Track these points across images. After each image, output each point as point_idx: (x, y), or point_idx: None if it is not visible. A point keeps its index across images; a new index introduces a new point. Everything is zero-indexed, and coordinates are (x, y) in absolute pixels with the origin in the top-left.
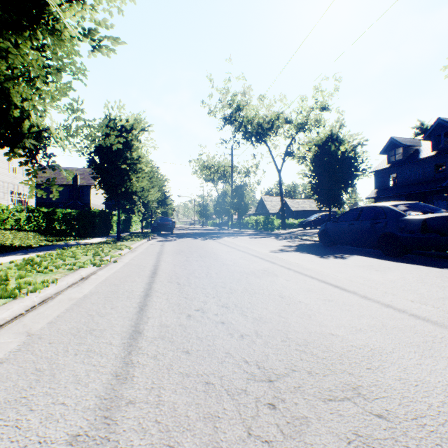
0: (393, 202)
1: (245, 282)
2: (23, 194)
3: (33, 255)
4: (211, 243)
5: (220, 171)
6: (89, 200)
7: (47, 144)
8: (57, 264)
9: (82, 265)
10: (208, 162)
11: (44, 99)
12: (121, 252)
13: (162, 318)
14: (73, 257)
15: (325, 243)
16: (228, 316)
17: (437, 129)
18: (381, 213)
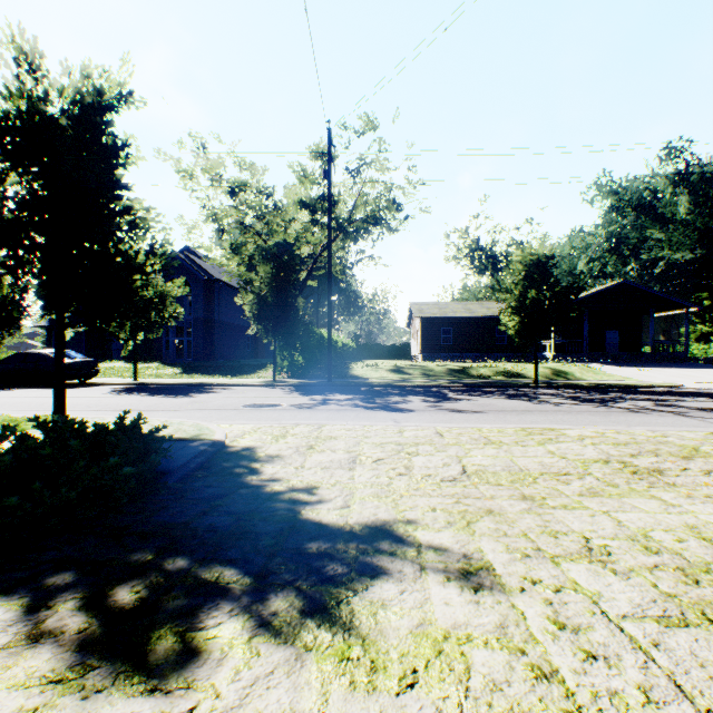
0: (52, 350)
1: None
2: None
3: None
4: None
5: None
6: None
7: None
8: None
9: None
10: None
11: None
12: None
13: None
14: None
15: None
16: None
17: None
18: (43, 358)
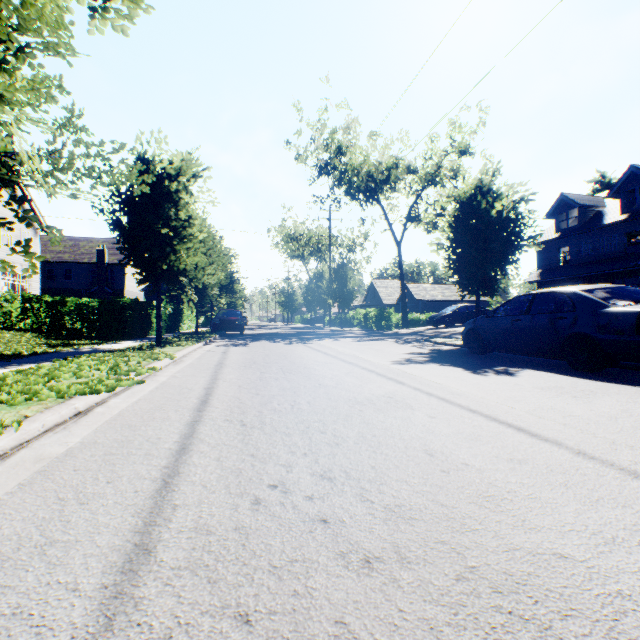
0: (584, 286)
1: (359, 421)
2: (22, 275)
3: (14, 369)
4: (299, 350)
5: (312, 244)
6: (121, 285)
7: (13, 180)
8: (37, 389)
9: (82, 389)
10: (295, 230)
11: (10, 104)
12: (157, 364)
13: (201, 509)
14: (75, 373)
15: (474, 349)
16: (334, 501)
17: (629, 182)
18: (566, 303)
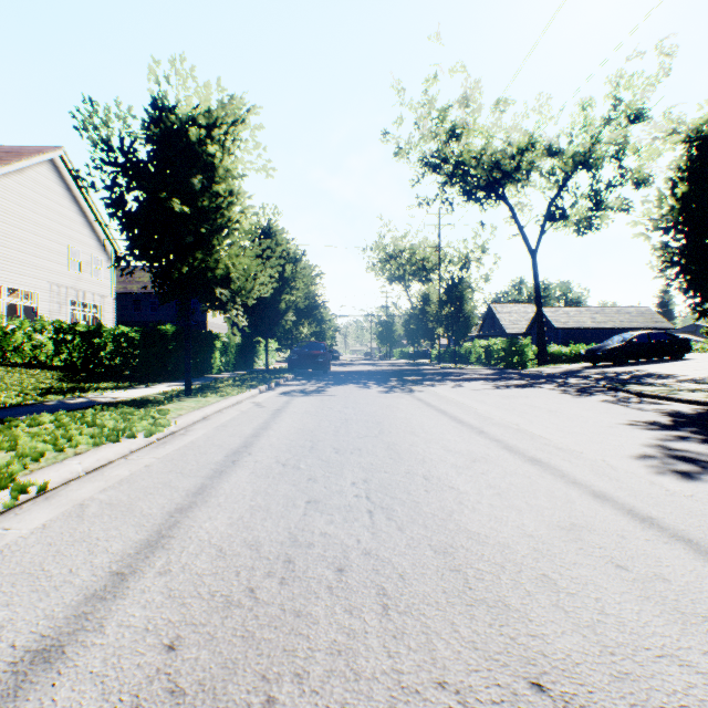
0: None
1: None
2: (94, 306)
3: None
4: (403, 407)
5: (415, 262)
6: (204, 316)
7: None
8: None
9: None
10: (394, 245)
11: None
12: (86, 457)
13: None
14: None
15: None
16: None
17: None
18: None
